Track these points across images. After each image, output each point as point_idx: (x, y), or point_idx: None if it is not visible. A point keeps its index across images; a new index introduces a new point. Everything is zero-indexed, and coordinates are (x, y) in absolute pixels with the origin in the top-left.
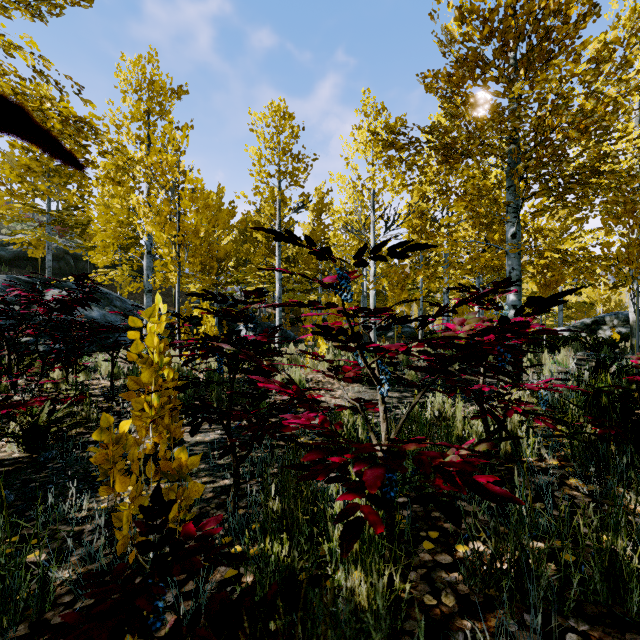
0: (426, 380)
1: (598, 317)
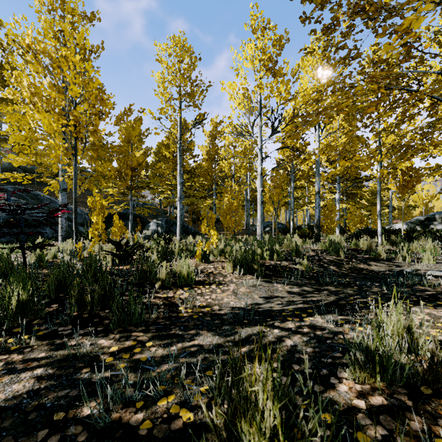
0: (318, 270)
1: (429, 215)
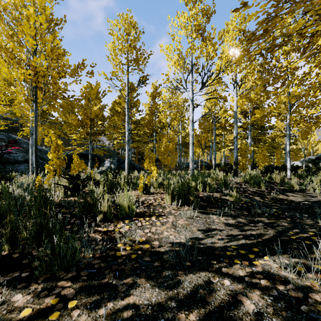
0: (246, 200)
1: (319, 155)
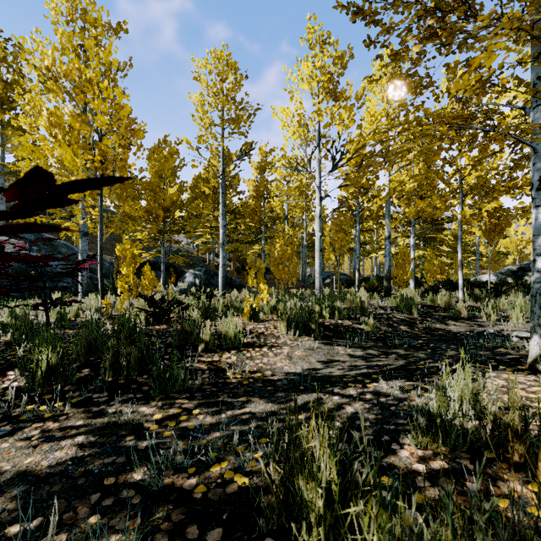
0: (387, 330)
1: (524, 264)
